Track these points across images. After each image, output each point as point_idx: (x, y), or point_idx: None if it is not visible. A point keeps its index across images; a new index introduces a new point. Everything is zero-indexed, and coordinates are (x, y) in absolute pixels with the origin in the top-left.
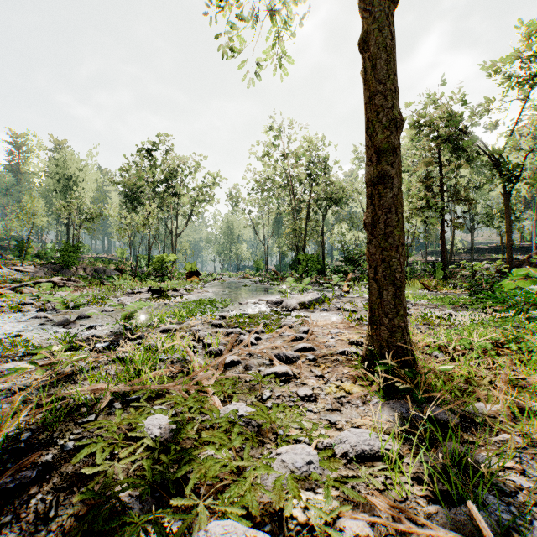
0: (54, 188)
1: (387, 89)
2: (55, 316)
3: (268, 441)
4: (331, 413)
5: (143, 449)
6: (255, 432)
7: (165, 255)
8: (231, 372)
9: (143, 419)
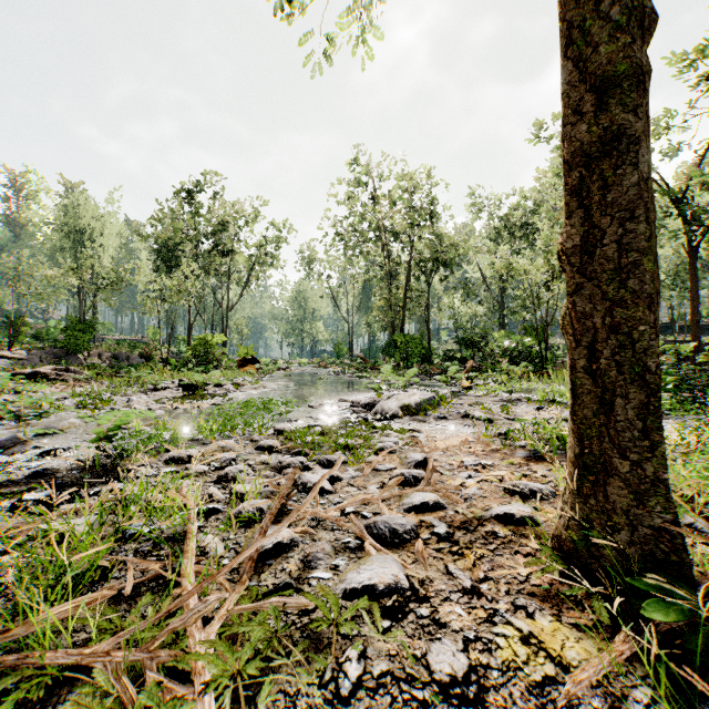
0: (61, 244)
1: None
2: (8, 430)
3: None
4: None
5: None
6: None
7: (210, 335)
8: (272, 576)
9: None
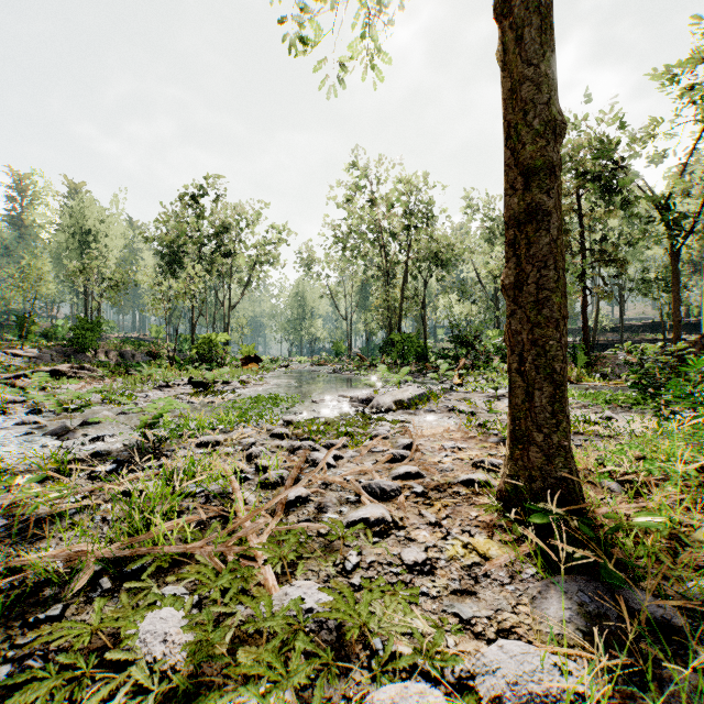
0: (67, 245)
1: (540, 75)
2: (51, 421)
3: (355, 667)
4: (461, 598)
5: (132, 684)
6: (333, 642)
7: (214, 334)
8: (296, 517)
9: (139, 618)
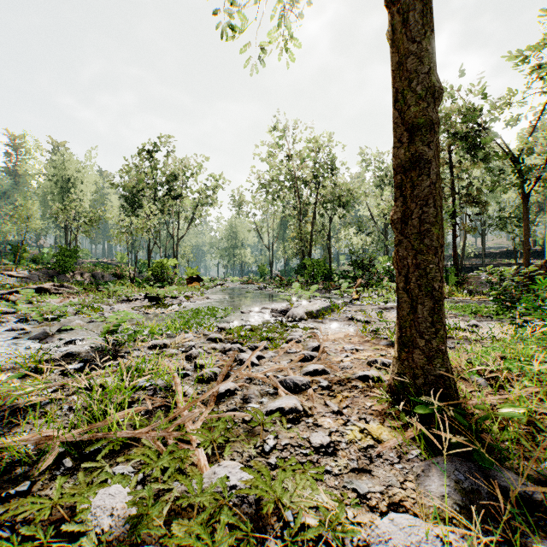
0: (51, 190)
1: (422, 50)
2: (35, 328)
3: (270, 536)
4: (358, 475)
5: None
6: (252, 514)
7: (165, 260)
8: (225, 406)
9: (92, 494)
